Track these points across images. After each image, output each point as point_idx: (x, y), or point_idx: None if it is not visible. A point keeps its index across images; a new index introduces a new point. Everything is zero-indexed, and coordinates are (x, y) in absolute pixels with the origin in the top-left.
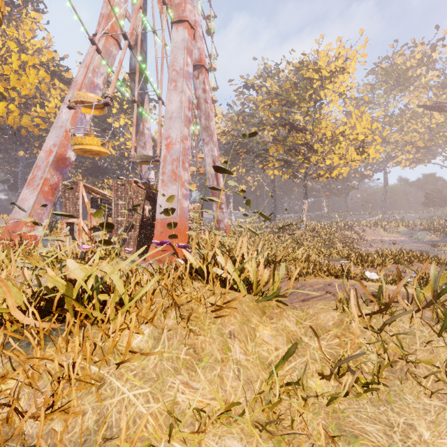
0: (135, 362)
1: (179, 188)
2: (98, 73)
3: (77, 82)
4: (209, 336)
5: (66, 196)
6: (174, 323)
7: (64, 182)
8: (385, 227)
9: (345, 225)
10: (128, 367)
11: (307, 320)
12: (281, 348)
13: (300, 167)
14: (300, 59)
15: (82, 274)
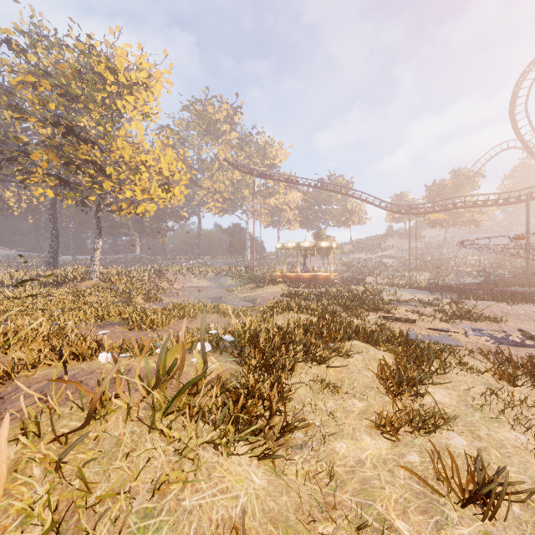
0: None
1: None
2: None
3: None
4: None
5: None
6: None
7: None
8: (196, 273)
9: (156, 272)
10: None
11: None
12: None
13: (89, 193)
14: (88, 41)
15: None
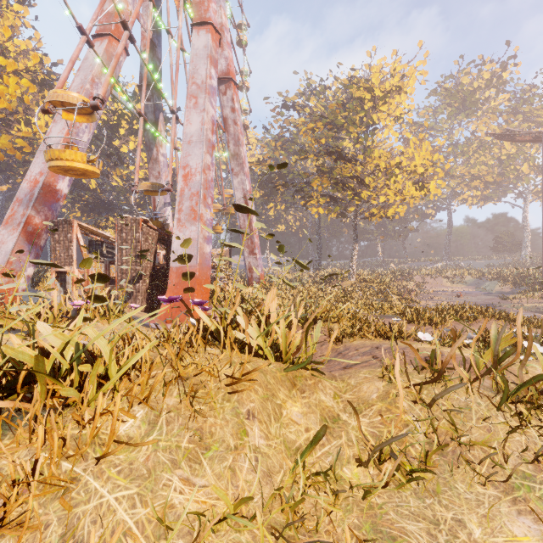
0: (121, 455)
1: (199, 230)
2: (99, 84)
3: None
4: (222, 417)
5: (55, 238)
6: (176, 401)
7: (46, 222)
8: (448, 276)
9: (402, 274)
10: (111, 462)
11: (348, 392)
12: (313, 429)
13: (349, 205)
14: (349, 74)
15: (58, 342)
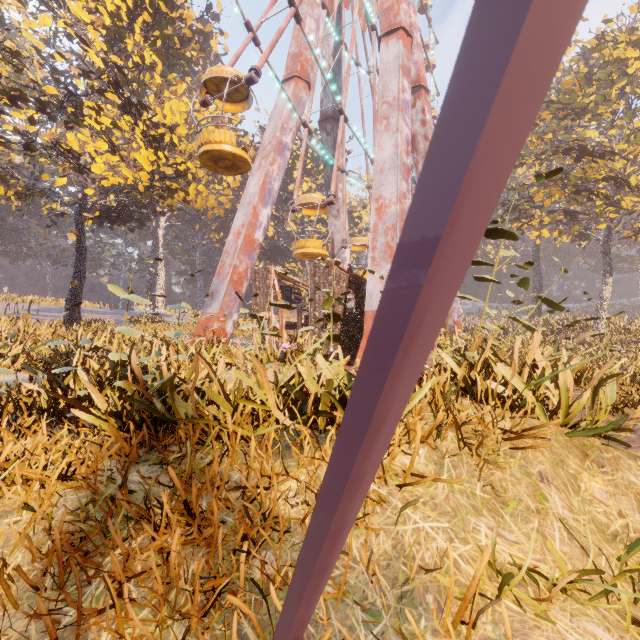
0: (419, 488)
1: None
2: (287, 130)
3: (265, 146)
4: (509, 473)
5: (256, 285)
6: (454, 447)
7: (278, 267)
8: None
9: None
10: (411, 492)
11: None
12: (630, 516)
13: (597, 221)
14: (598, 30)
15: (330, 374)
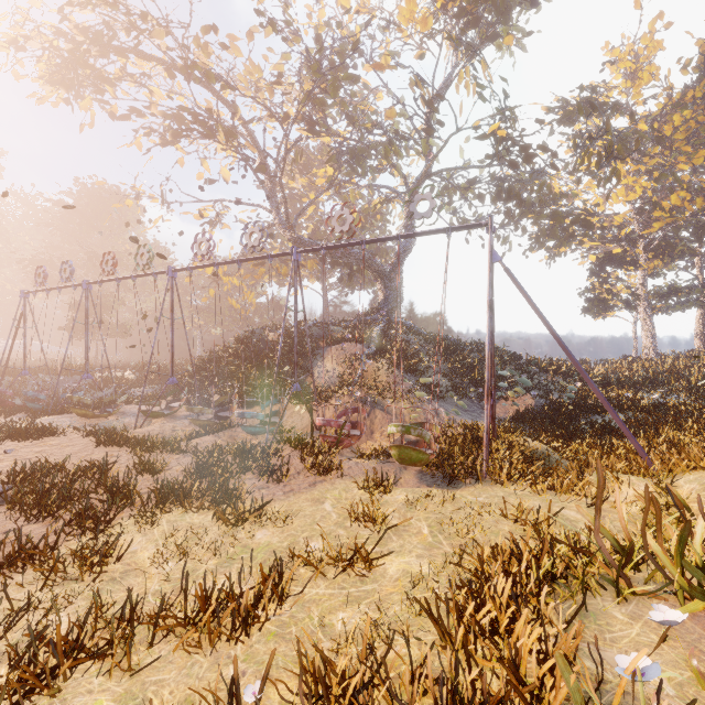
0: None
1: None
2: None
3: None
4: None
5: None
6: None
7: None
8: None
9: None
10: None
11: None
12: None
13: None
14: None
15: None
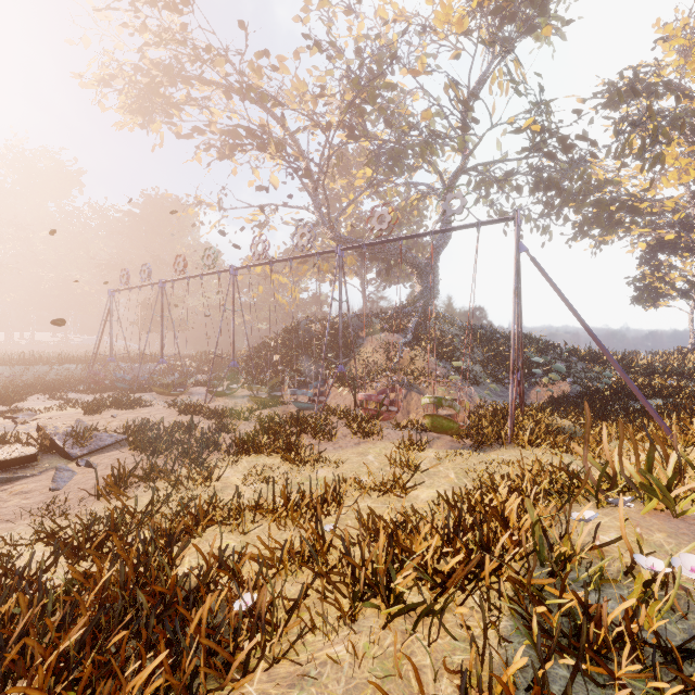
0: None
1: None
2: None
3: None
4: None
5: None
6: None
7: None
8: None
9: None
10: None
11: None
12: None
13: None
14: None
15: None
